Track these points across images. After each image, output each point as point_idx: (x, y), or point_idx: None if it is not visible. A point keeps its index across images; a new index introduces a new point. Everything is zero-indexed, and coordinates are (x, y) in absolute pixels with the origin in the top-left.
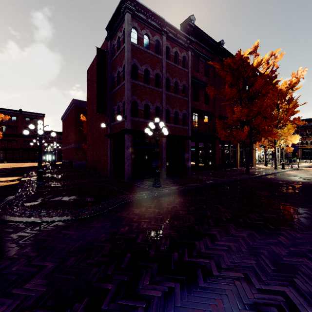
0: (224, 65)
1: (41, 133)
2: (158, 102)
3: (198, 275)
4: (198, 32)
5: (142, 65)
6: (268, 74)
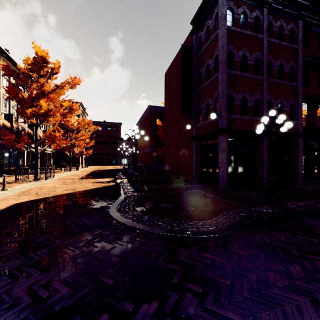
0: None
1: (138, 137)
2: (257, 93)
3: None
4: None
5: (238, 50)
6: None
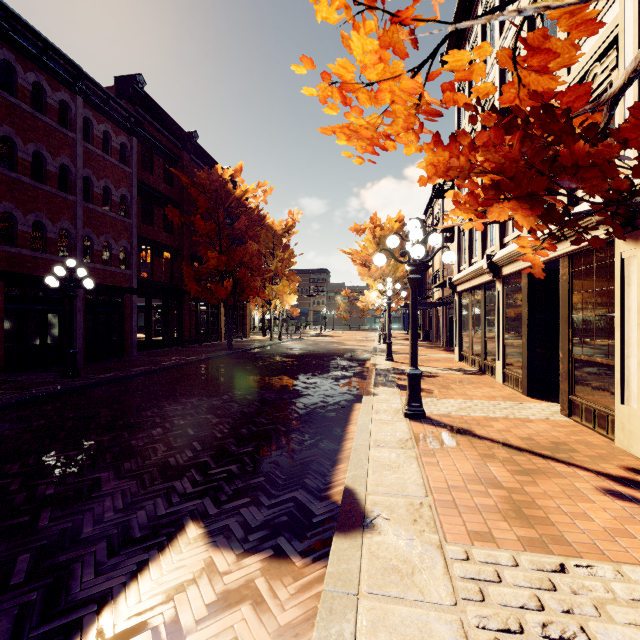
0: (196, 182)
1: None
2: (66, 221)
3: (144, 425)
4: (152, 106)
5: (26, 141)
6: (252, 214)
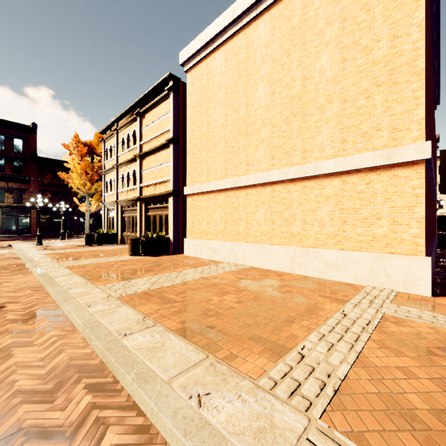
0: None
1: None
2: None
3: None
4: None
5: None
6: None
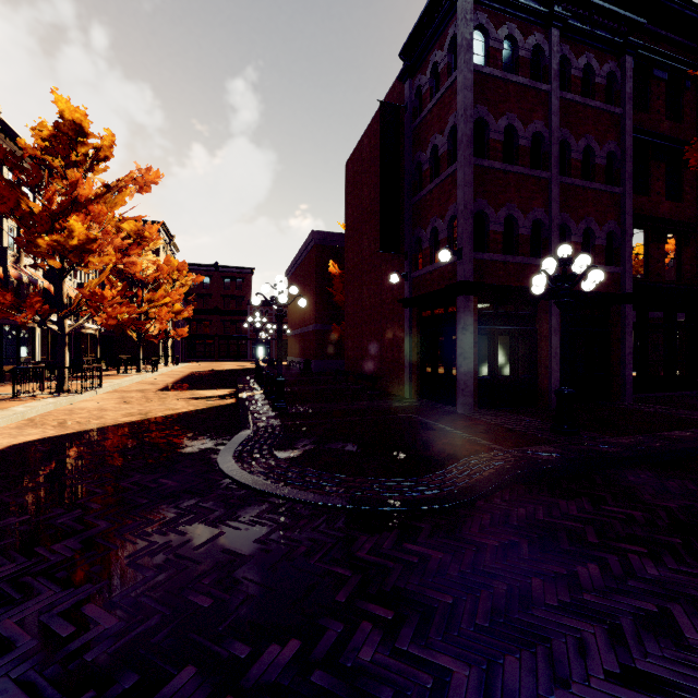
0: None
1: (284, 301)
2: (538, 208)
3: None
4: None
5: (497, 117)
6: None
